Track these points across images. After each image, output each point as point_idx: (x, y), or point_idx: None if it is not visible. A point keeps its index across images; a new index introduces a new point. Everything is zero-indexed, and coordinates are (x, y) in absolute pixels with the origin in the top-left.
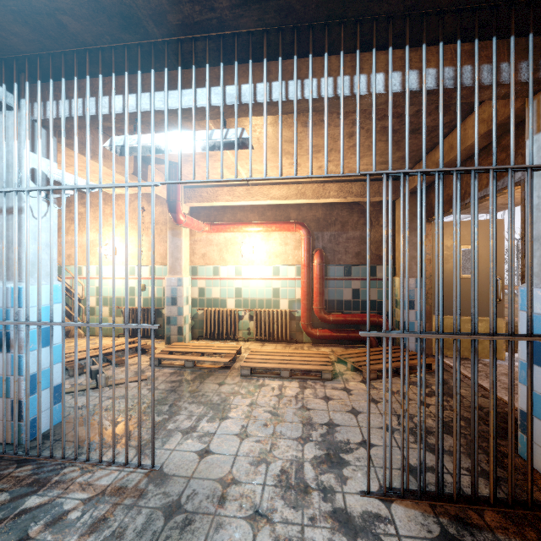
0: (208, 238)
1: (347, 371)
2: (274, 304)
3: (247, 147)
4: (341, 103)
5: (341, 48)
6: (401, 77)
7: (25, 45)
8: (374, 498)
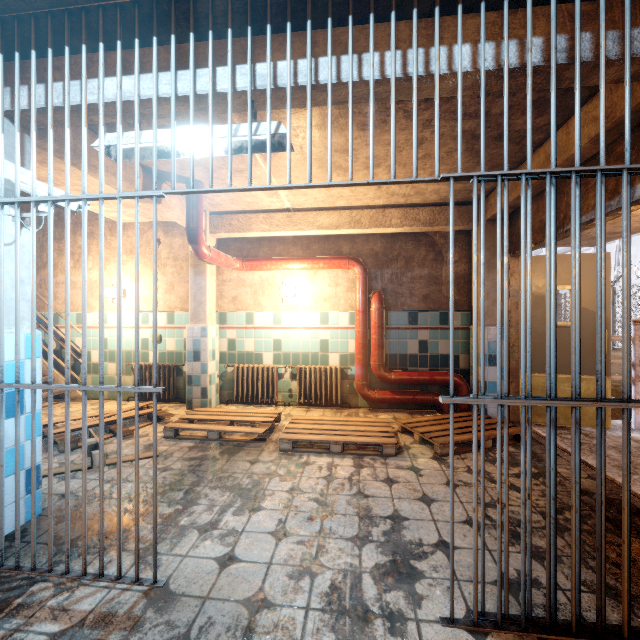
0: (239, 278)
1: (413, 444)
2: (321, 360)
3: (285, 149)
4: (415, 80)
5: (413, 4)
6: (495, 49)
7: None
8: (461, 629)
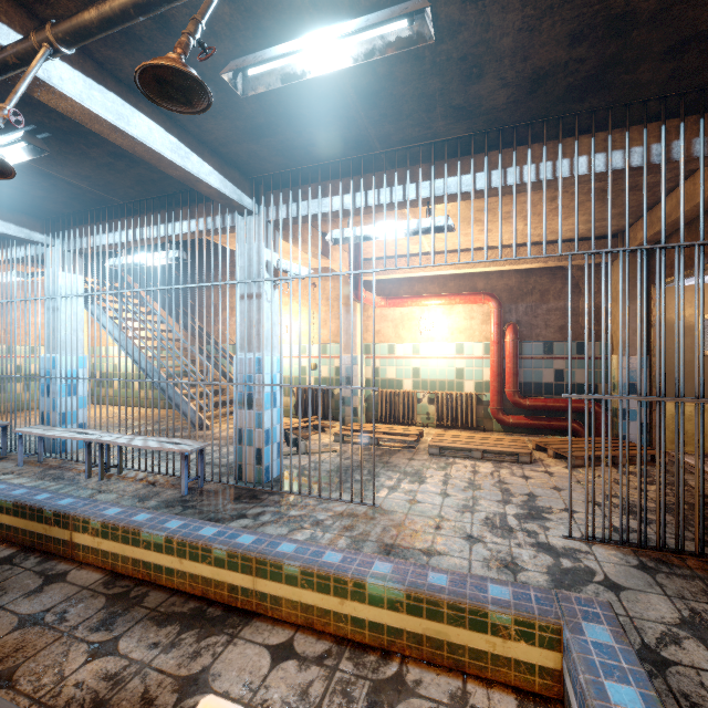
0: (382, 314)
1: (547, 458)
2: (457, 386)
3: (449, 230)
4: (544, 192)
5: (543, 143)
6: (606, 158)
7: (274, 167)
8: (576, 541)
